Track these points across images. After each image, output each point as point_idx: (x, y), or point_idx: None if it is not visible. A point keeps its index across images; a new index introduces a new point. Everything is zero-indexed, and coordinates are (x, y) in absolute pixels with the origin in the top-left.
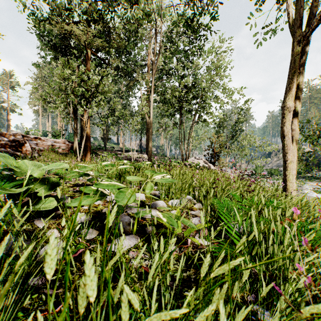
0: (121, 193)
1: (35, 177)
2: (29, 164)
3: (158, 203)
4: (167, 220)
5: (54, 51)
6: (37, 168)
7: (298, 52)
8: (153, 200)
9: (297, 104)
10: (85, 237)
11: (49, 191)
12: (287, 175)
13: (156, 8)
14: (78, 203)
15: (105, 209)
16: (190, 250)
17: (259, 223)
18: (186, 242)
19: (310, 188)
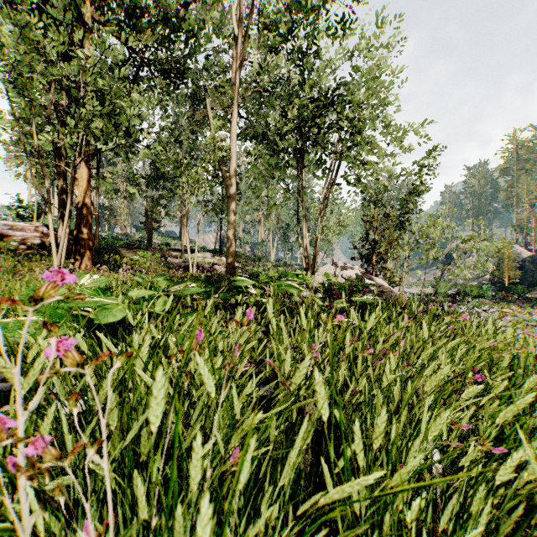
0: None
1: None
2: None
3: None
4: None
5: None
6: None
7: None
8: None
9: None
10: None
11: None
12: None
13: None
14: None
15: None
16: None
17: None
18: None
19: None
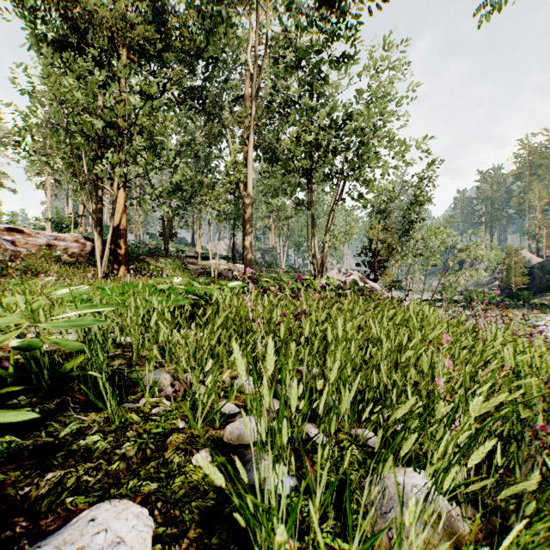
0: None
1: None
2: None
3: None
4: None
5: (53, 53)
6: None
7: None
8: None
9: None
10: None
11: None
12: None
13: None
14: None
15: None
16: None
17: None
18: None
19: None
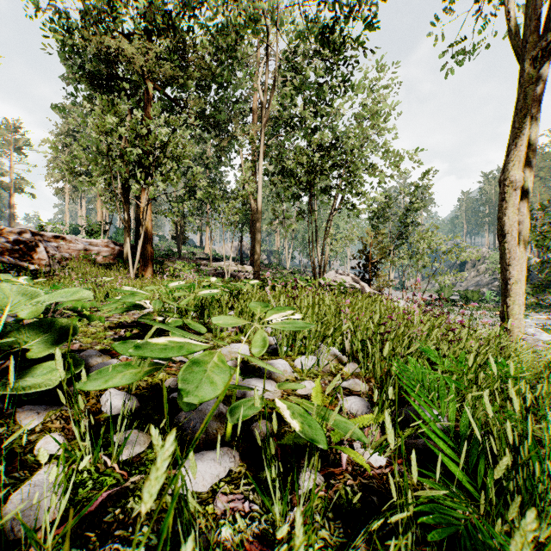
0: (196, 369)
1: (47, 310)
2: (12, 291)
3: (276, 365)
4: (301, 426)
5: (90, 84)
6: (28, 300)
7: (531, 80)
8: (265, 357)
9: (526, 176)
10: (118, 457)
11: (53, 347)
12: (510, 305)
13: (269, 8)
14: (103, 382)
15: (170, 380)
16: (350, 482)
17: (485, 414)
18: (338, 459)
19: (536, 325)
